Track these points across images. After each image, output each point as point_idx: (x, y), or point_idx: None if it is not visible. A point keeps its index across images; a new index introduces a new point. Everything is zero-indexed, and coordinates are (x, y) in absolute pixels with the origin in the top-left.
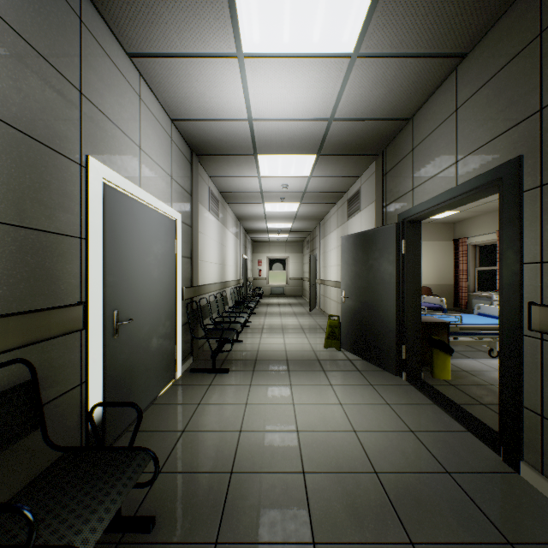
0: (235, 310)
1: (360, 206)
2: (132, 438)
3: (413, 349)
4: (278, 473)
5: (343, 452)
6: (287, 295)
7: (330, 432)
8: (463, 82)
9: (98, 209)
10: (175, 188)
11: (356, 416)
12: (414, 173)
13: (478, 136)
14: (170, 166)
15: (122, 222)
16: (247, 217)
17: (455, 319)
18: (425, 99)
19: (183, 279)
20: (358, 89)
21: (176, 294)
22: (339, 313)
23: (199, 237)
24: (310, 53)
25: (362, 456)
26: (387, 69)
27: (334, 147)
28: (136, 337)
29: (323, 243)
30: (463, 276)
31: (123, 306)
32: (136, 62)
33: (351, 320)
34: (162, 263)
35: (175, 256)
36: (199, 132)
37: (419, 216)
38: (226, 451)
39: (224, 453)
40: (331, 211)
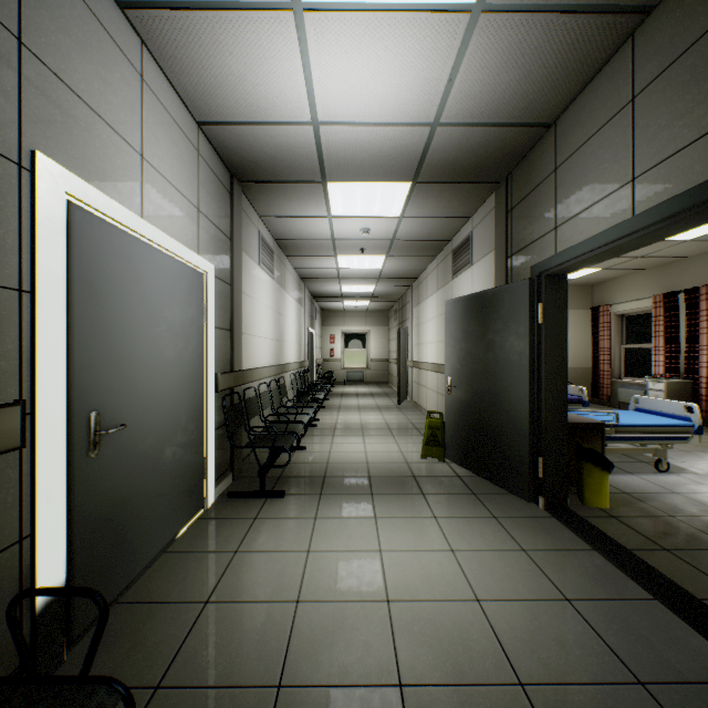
0: (296, 403)
1: (472, 259)
2: (88, 656)
3: (555, 464)
4: (358, 686)
5: (464, 642)
6: (367, 382)
7: (440, 603)
8: (646, 54)
9: (55, 243)
10: (205, 227)
11: (478, 572)
12: (559, 204)
13: (674, 134)
14: (196, 193)
15: (106, 269)
16: (313, 276)
17: (606, 417)
18: (579, 90)
19: (218, 361)
20: (479, 71)
21: (206, 382)
22: (440, 408)
23: (244, 301)
24: (408, 4)
25: (495, 651)
26: (526, 35)
27: (437, 171)
28: (134, 452)
29: (416, 312)
30: (605, 357)
31: (109, 403)
32: (133, 18)
33: (460, 419)
34: (181, 336)
35: (205, 327)
36: (240, 144)
37: (567, 267)
38: (273, 642)
39: (270, 645)
40: (429, 269)
